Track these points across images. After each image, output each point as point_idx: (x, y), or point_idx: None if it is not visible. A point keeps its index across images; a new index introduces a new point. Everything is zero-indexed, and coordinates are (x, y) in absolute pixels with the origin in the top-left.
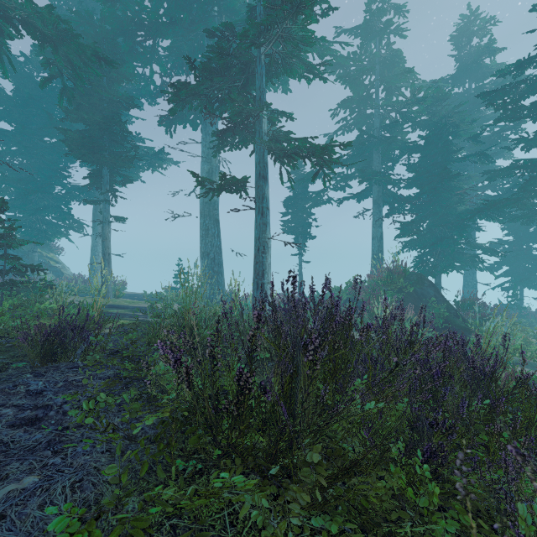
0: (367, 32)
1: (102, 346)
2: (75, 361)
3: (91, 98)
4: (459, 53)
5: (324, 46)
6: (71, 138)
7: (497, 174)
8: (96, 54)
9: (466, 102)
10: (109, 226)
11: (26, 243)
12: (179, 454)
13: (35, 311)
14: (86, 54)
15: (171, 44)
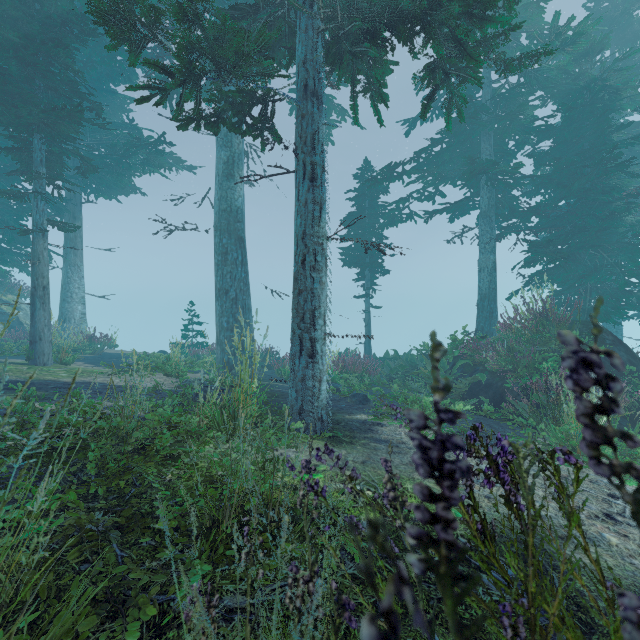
0: None
1: None
2: None
3: (2, 2)
4: (596, 5)
5: None
6: None
7: None
8: None
9: (638, 50)
10: (45, 240)
11: None
12: None
13: None
14: None
15: None
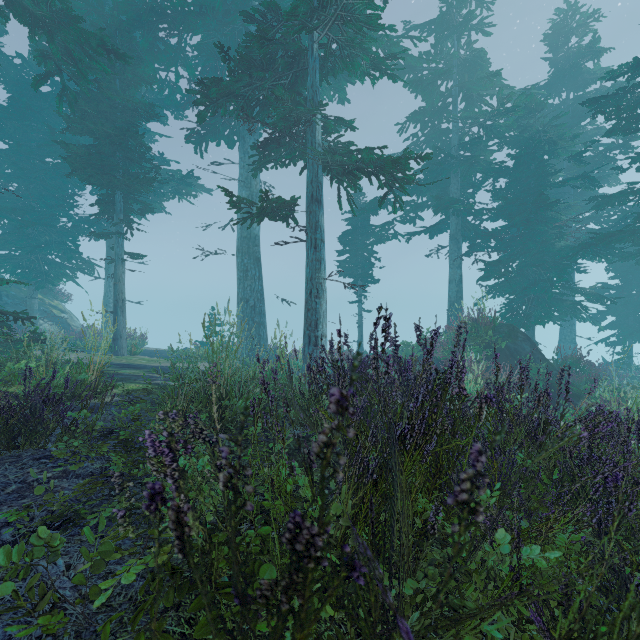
0: (442, 27)
1: (90, 424)
2: (48, 447)
3: (100, 104)
4: (554, 55)
5: (391, 41)
6: (74, 154)
7: (606, 201)
8: (103, 45)
9: (567, 113)
10: (123, 266)
11: (5, 283)
12: (182, 633)
13: (6, 374)
14: (91, 45)
15: (201, 41)
